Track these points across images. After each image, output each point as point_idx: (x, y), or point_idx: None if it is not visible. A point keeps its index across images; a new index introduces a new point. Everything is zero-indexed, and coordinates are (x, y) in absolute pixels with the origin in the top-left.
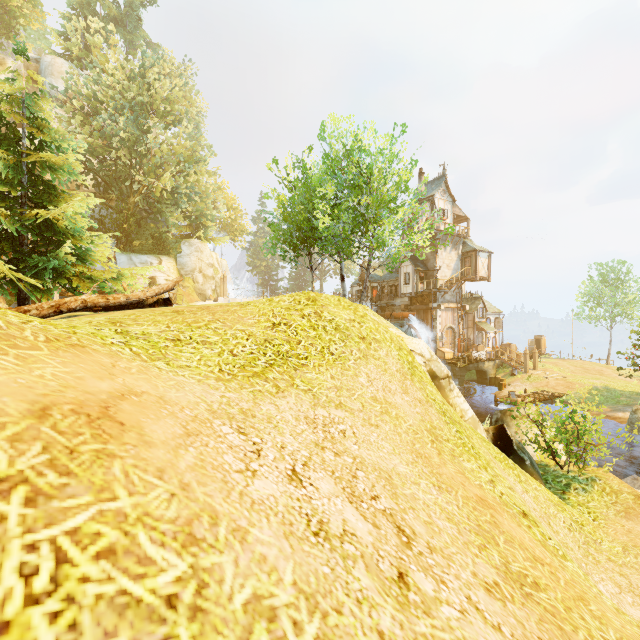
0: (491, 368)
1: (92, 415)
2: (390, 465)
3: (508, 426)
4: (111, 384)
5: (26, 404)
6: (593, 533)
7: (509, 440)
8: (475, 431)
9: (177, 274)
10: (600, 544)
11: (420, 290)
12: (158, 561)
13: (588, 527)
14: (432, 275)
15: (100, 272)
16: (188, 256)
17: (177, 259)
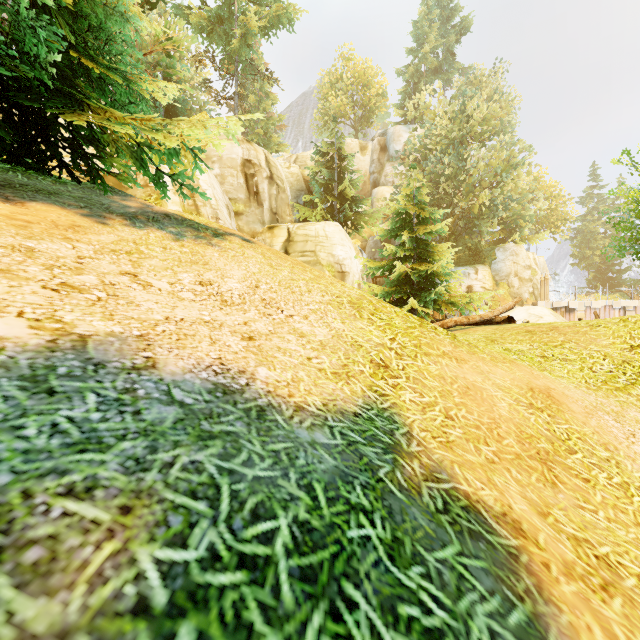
0: None
1: (546, 394)
2: None
3: None
4: (540, 382)
5: (525, 386)
6: None
7: None
8: None
9: (491, 280)
10: None
11: None
12: (597, 448)
13: None
14: None
15: (457, 298)
16: (502, 261)
17: (491, 266)
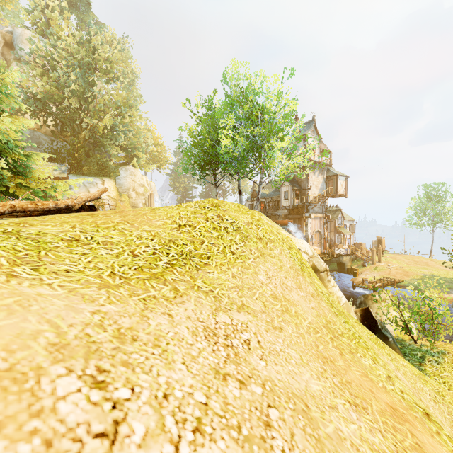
0: (348, 261)
1: None
2: (302, 383)
3: (370, 308)
4: None
5: None
6: (452, 403)
7: (374, 320)
8: (350, 315)
9: (116, 191)
10: None
11: (296, 204)
12: None
13: (447, 397)
14: (305, 193)
15: (36, 183)
16: (124, 178)
17: (116, 180)
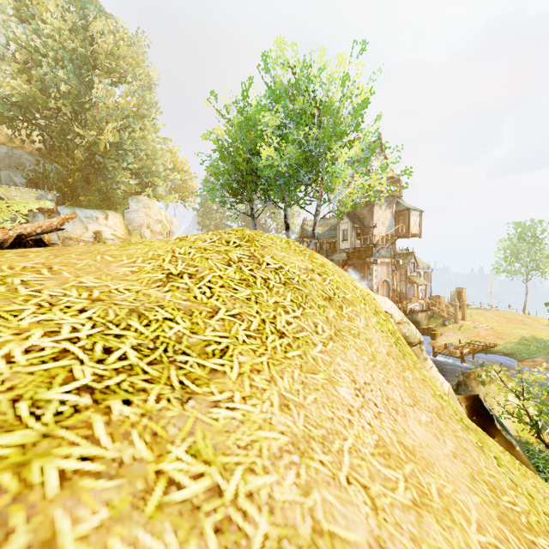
0: (424, 319)
1: None
2: None
3: (474, 392)
4: None
5: None
6: None
7: (487, 415)
8: None
9: (124, 229)
10: None
11: (357, 246)
12: None
13: None
14: (368, 232)
15: None
16: (136, 212)
17: (125, 215)
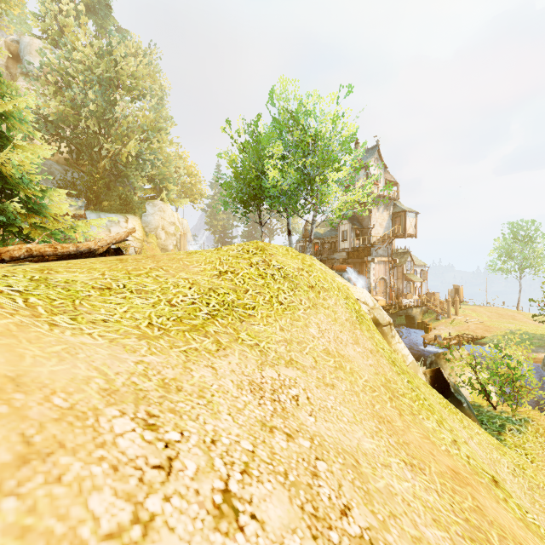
0: (418, 314)
1: None
2: (353, 441)
3: (442, 368)
4: None
5: None
6: (535, 477)
7: (446, 383)
8: (417, 376)
9: (142, 231)
10: (543, 489)
11: (356, 245)
12: None
13: (529, 470)
14: (367, 232)
15: (53, 223)
16: (152, 215)
17: (142, 218)
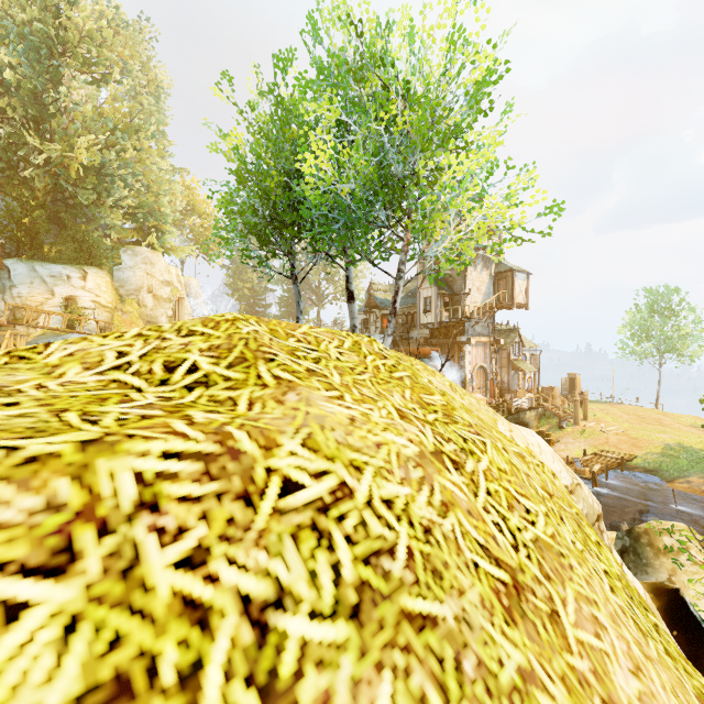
0: (533, 419)
1: None
2: None
3: (651, 566)
4: None
5: None
6: None
7: (698, 629)
8: None
9: (113, 294)
10: None
11: (444, 319)
12: None
13: None
14: (459, 300)
15: None
16: (131, 269)
17: (114, 273)
